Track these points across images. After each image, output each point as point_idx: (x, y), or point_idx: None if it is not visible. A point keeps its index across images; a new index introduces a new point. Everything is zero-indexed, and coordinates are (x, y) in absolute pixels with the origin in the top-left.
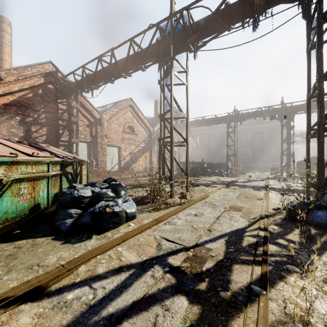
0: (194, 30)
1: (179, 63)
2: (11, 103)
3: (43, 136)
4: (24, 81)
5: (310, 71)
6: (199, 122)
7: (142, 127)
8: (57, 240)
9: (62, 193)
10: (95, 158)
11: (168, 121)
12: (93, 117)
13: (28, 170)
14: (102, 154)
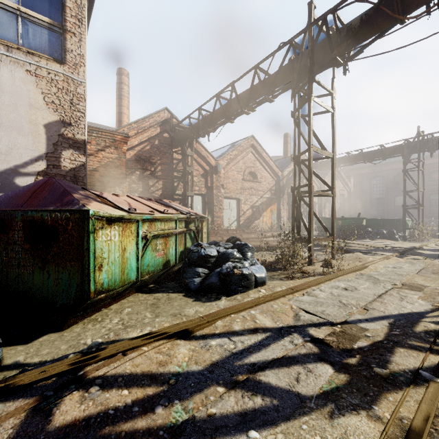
0: (344, 37)
1: (321, 85)
2: (132, 158)
3: (159, 190)
4: (143, 133)
5: None
6: (353, 158)
7: (267, 172)
8: (188, 298)
9: (189, 251)
10: (211, 214)
11: (305, 164)
12: (209, 164)
13: (162, 227)
14: (219, 208)
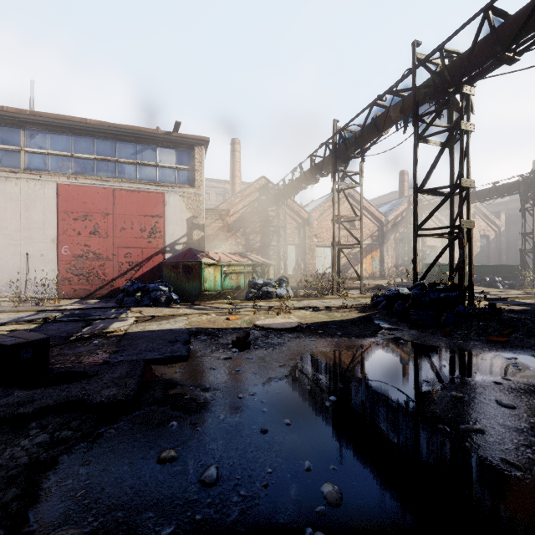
0: (353, 143)
1: (345, 172)
2: (237, 220)
3: (258, 243)
4: (245, 199)
5: (453, 167)
6: None
7: (367, 219)
8: None
9: (249, 281)
10: (304, 261)
11: (343, 224)
12: (301, 217)
13: (235, 269)
14: (311, 256)
